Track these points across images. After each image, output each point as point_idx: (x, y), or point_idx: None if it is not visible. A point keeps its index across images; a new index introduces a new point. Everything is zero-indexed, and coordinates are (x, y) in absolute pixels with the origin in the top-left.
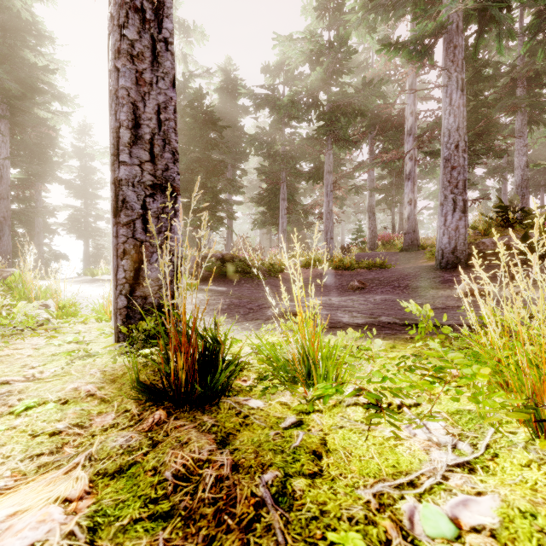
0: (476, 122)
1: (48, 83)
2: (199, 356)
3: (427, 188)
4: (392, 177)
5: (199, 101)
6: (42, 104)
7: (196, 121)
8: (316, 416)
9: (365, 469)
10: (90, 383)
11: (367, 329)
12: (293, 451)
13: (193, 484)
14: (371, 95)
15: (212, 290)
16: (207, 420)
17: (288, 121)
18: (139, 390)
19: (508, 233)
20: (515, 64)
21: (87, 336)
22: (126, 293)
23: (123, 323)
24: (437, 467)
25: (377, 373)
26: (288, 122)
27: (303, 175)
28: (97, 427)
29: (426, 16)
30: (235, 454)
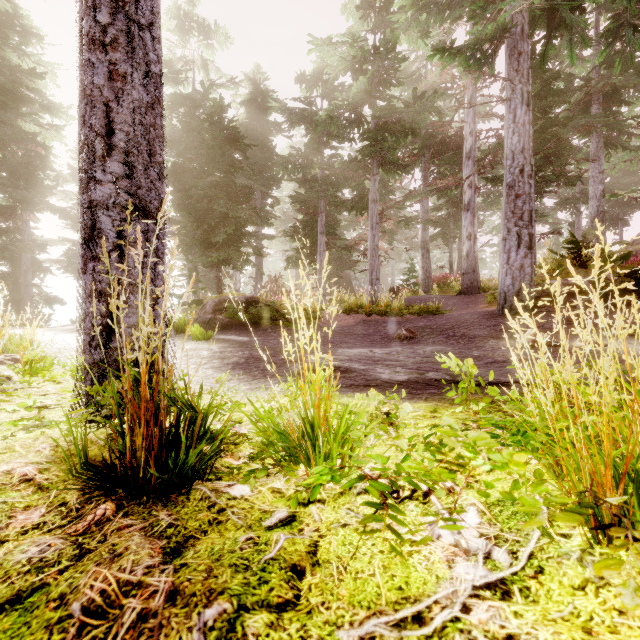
0: (545, 143)
1: (34, 89)
2: (170, 427)
3: (491, 221)
4: (450, 208)
5: (219, 114)
6: (27, 115)
7: (216, 138)
8: (315, 509)
9: (359, 594)
10: (32, 463)
11: (408, 388)
12: (263, 568)
13: (108, 622)
14: (423, 110)
15: (229, 340)
16: (163, 517)
17: (328, 141)
18: (82, 475)
19: (581, 273)
20: (590, 77)
21: (54, 399)
22: (97, 345)
23: (93, 383)
24: (458, 589)
25: (379, 457)
26: (328, 142)
27: (344, 204)
28: (14, 529)
29: (484, 15)
30: (179, 573)
